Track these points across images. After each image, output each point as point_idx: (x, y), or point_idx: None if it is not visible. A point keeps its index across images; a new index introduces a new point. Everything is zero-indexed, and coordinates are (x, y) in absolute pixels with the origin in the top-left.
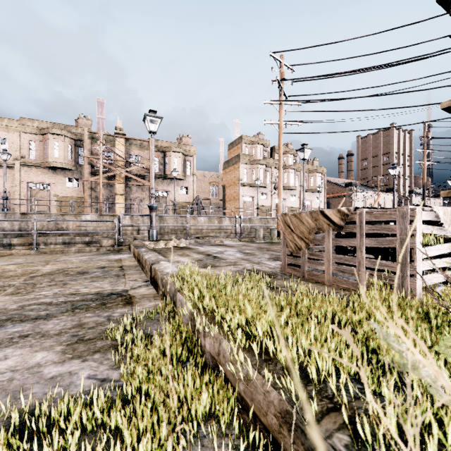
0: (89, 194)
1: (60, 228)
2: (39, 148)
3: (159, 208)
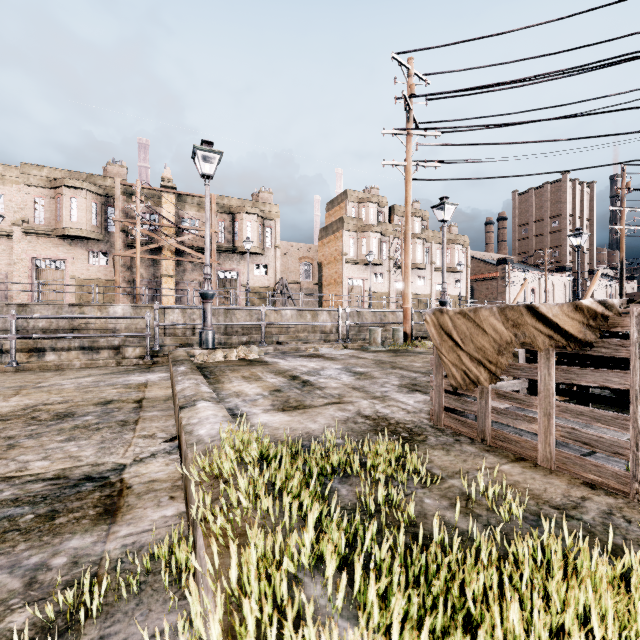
0: (122, 276)
1: (76, 326)
2: (49, 208)
3: (226, 295)
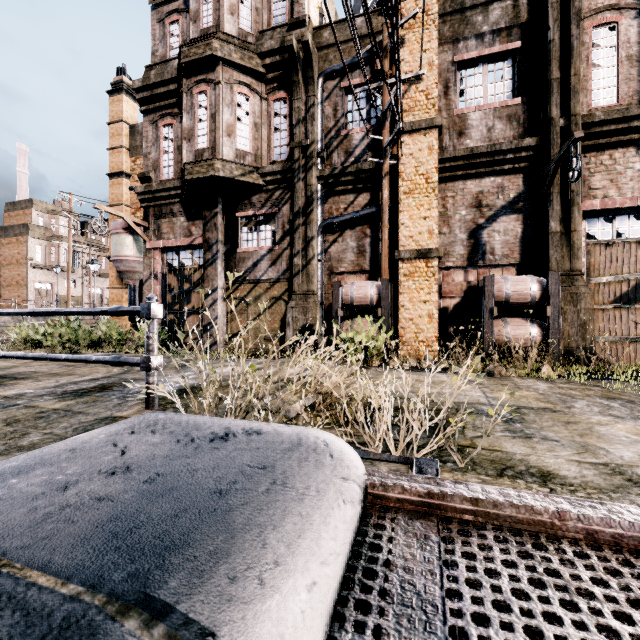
0: None
1: None
2: None
3: None
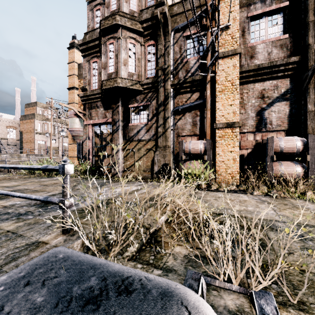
0: None
1: None
2: None
3: None
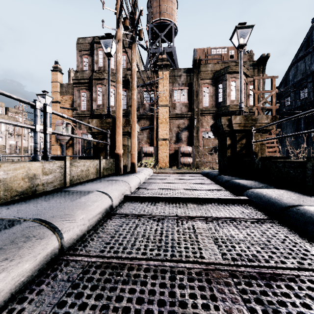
0: None
1: None
2: None
3: None
